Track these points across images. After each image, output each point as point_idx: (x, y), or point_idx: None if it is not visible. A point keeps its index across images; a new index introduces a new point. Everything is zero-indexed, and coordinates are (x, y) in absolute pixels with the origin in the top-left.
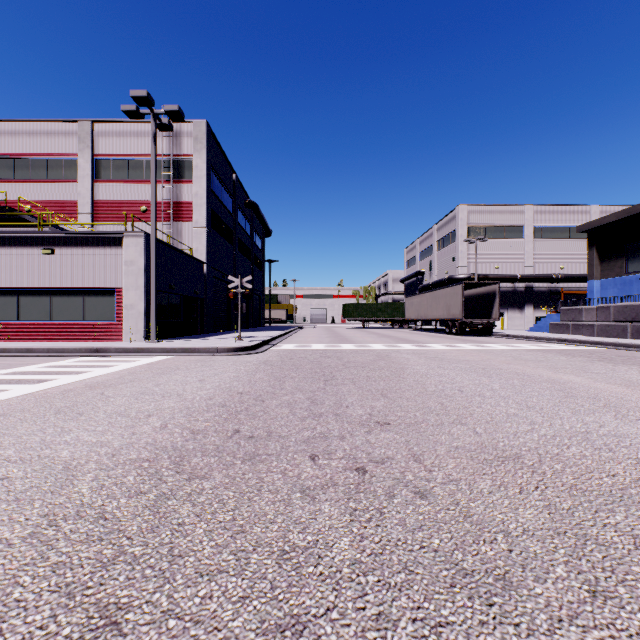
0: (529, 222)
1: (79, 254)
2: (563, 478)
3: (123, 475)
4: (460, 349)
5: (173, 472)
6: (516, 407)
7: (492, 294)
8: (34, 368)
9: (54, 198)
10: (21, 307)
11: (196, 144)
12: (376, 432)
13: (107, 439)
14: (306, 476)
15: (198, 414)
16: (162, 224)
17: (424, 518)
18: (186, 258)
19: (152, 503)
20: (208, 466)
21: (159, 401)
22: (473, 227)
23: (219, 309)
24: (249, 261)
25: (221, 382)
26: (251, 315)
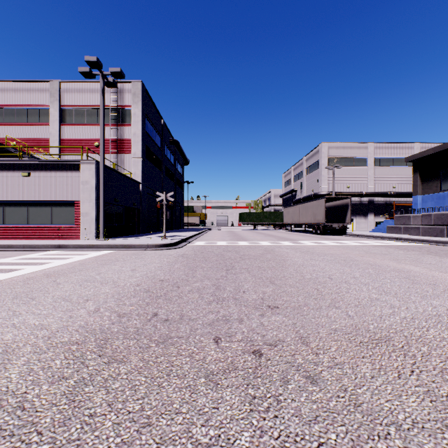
0: (371, 155)
1: (48, 176)
2: (432, 361)
3: (52, 359)
4: (324, 245)
5: (96, 355)
6: (376, 292)
7: (346, 205)
8: (9, 260)
9: (32, 136)
10: (6, 215)
11: (134, 98)
12: (268, 315)
13: (48, 322)
14: (210, 359)
15: (126, 299)
16: (110, 155)
17: (318, 407)
18: (127, 179)
19: (70, 390)
20: (127, 349)
21: (97, 287)
22: (331, 158)
23: (151, 216)
24: (173, 182)
25: (148, 271)
26: (174, 220)
